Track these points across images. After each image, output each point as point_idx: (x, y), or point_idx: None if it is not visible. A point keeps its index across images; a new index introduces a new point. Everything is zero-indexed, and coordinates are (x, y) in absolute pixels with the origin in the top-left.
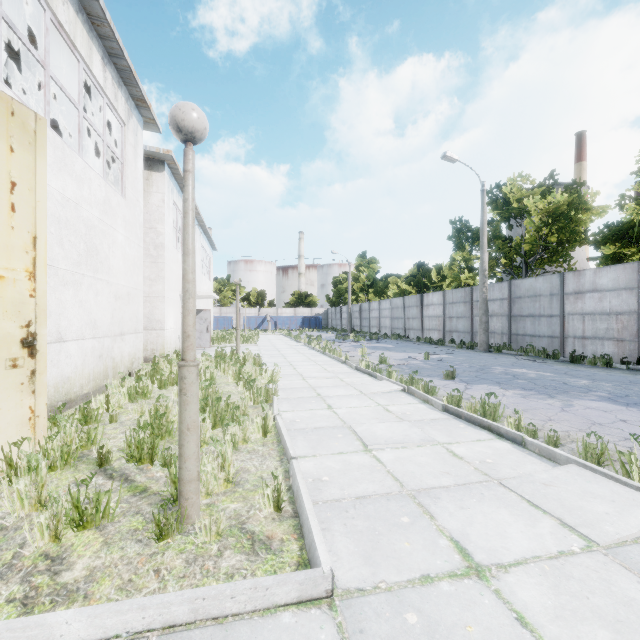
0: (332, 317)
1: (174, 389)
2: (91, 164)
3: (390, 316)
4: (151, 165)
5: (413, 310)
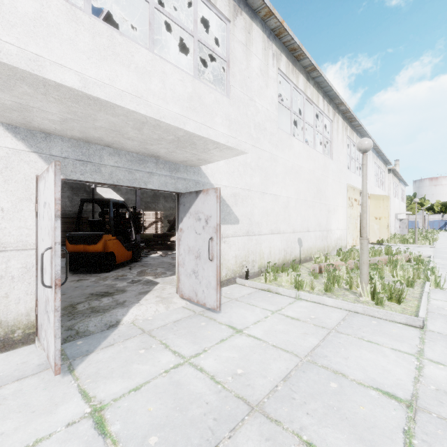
0: None
1: None
2: None
3: None
4: None
5: None
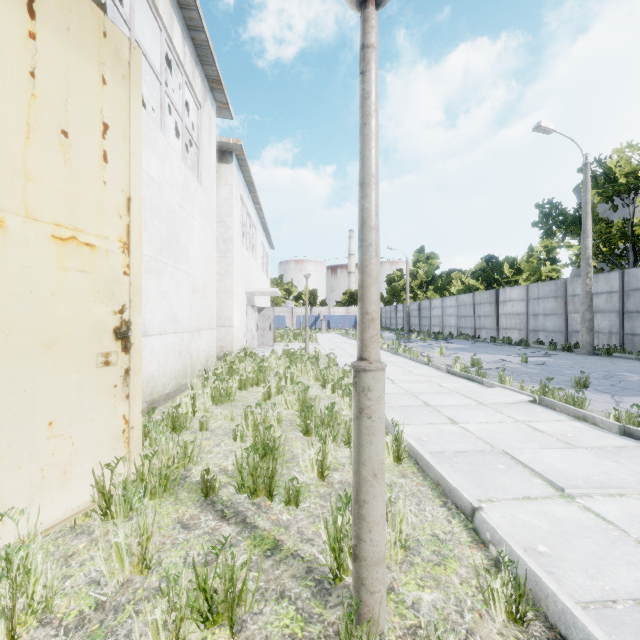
0: (386, 316)
1: (259, 391)
2: None
3: (456, 314)
4: (220, 157)
5: (485, 307)
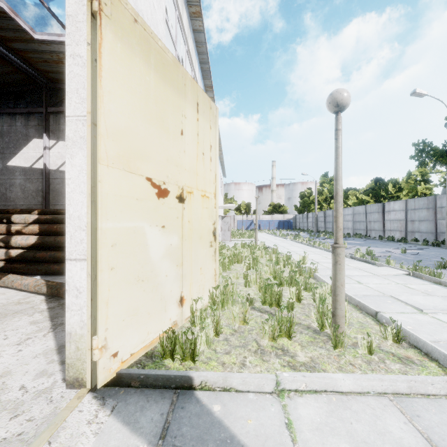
0: (299, 221)
1: (244, 265)
2: None
3: (352, 220)
4: None
5: (374, 215)
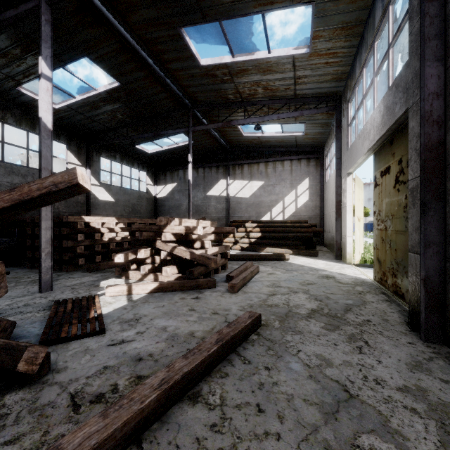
0: None
1: None
2: (308, 170)
3: None
4: None
5: None
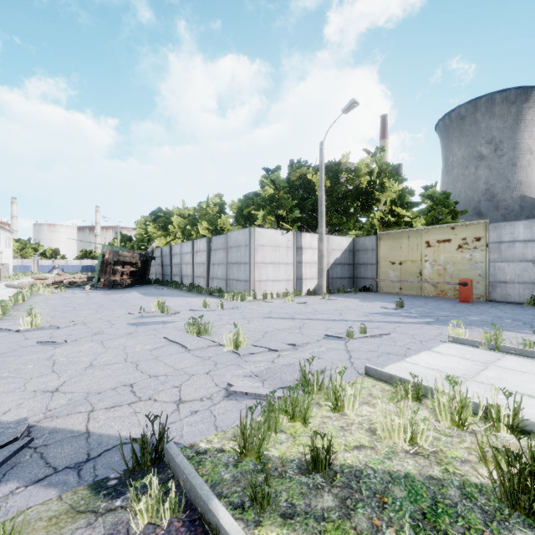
0: None
1: None
2: None
3: None
4: None
5: None
